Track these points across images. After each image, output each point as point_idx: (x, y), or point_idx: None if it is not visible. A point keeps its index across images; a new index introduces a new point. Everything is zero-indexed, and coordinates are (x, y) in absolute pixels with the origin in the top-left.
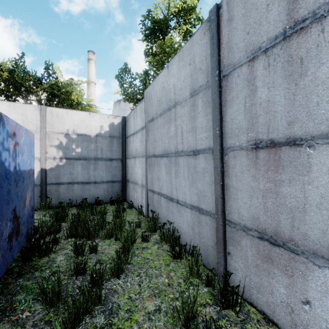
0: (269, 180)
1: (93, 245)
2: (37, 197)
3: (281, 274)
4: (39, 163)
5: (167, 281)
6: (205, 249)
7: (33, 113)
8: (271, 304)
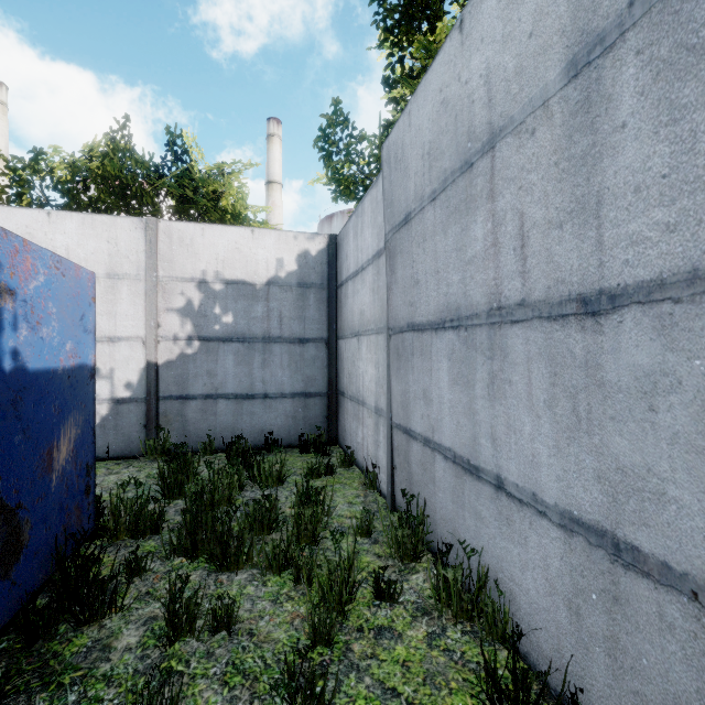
0: None
1: (224, 607)
2: (140, 428)
3: None
4: (143, 350)
5: None
6: None
7: (130, 237)
8: None
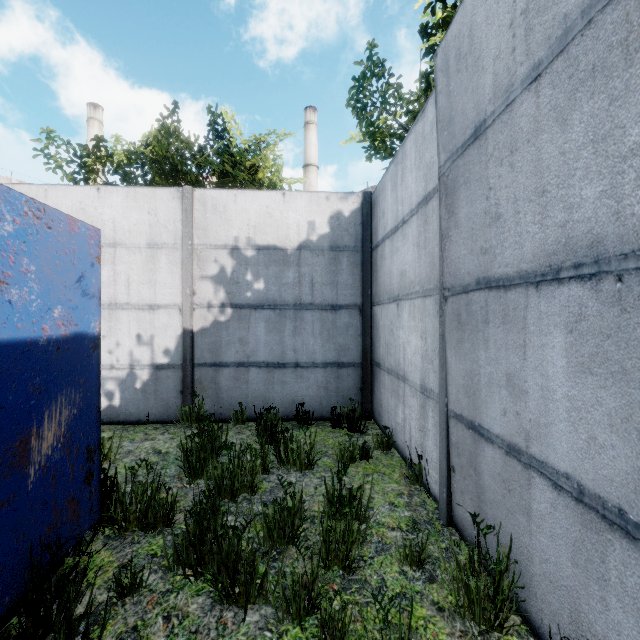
0: None
1: None
2: (177, 394)
3: None
4: (180, 318)
5: None
6: None
7: (168, 207)
8: None
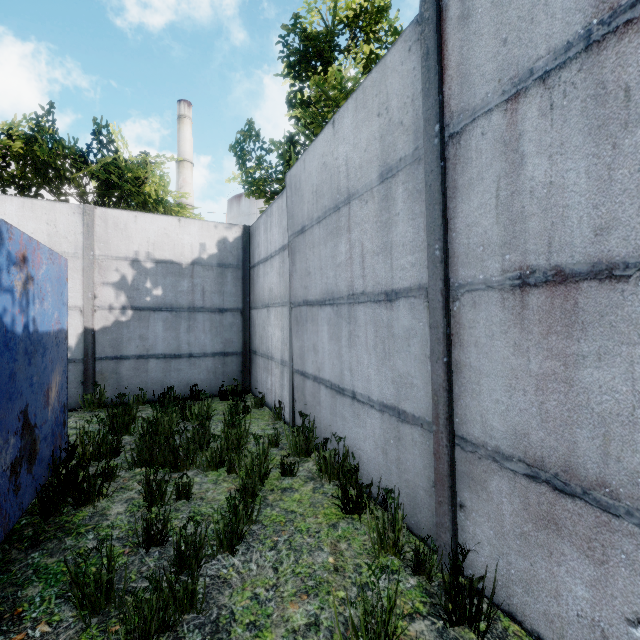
0: (552, 354)
1: (184, 484)
2: (78, 385)
3: (580, 556)
4: (81, 318)
5: (332, 561)
6: (412, 495)
7: (69, 220)
8: (555, 619)
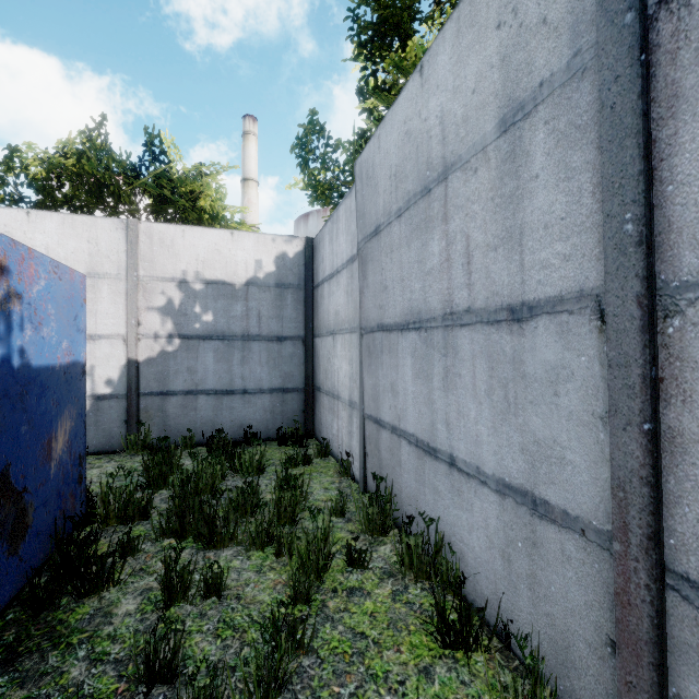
0: None
1: (214, 575)
2: (120, 423)
3: None
4: (124, 348)
5: None
6: (559, 643)
7: (111, 237)
8: None
